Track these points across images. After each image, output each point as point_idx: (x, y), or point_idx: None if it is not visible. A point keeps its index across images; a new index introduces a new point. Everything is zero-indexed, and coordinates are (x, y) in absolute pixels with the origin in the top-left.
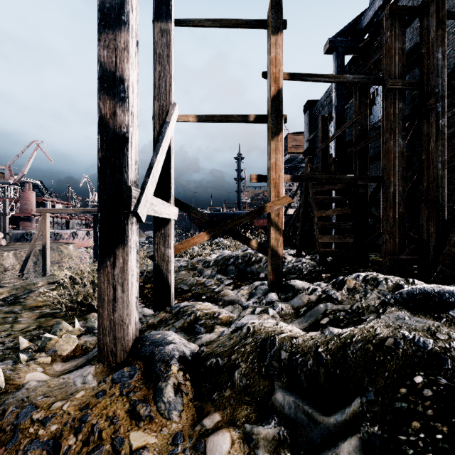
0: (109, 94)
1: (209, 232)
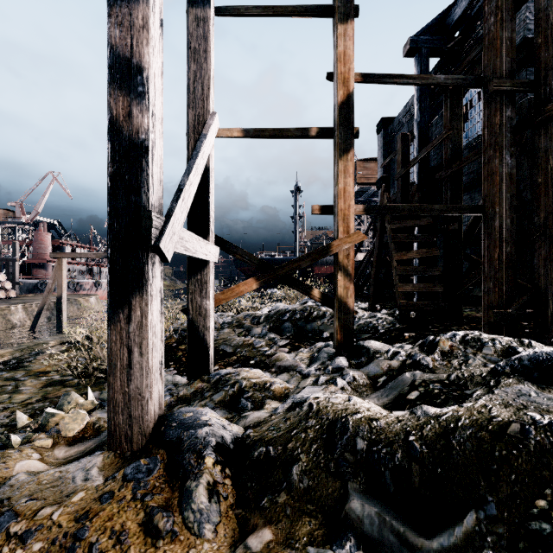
0: (122, 89)
1: (258, 279)
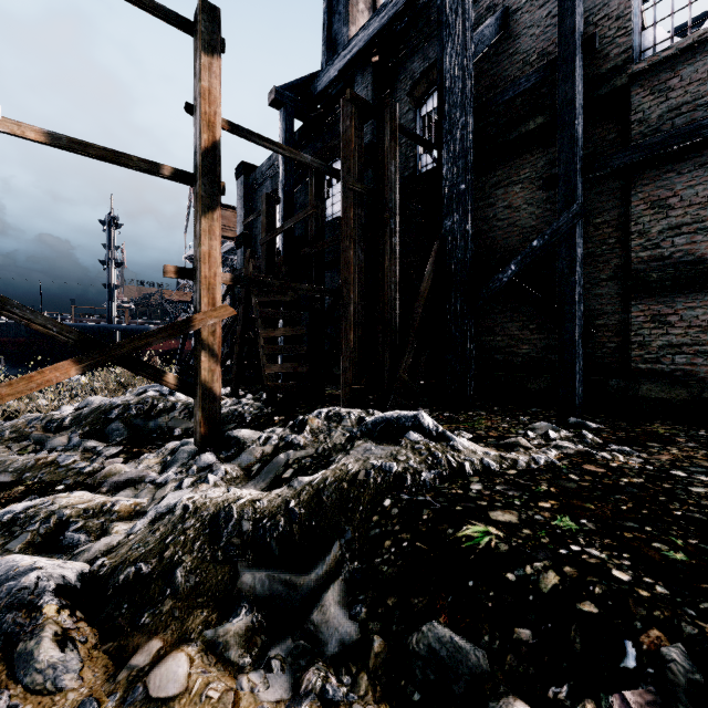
0: None
1: (81, 361)
